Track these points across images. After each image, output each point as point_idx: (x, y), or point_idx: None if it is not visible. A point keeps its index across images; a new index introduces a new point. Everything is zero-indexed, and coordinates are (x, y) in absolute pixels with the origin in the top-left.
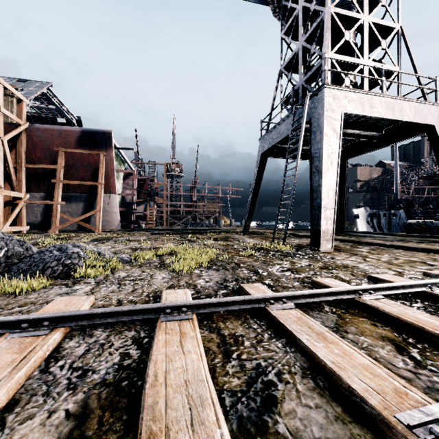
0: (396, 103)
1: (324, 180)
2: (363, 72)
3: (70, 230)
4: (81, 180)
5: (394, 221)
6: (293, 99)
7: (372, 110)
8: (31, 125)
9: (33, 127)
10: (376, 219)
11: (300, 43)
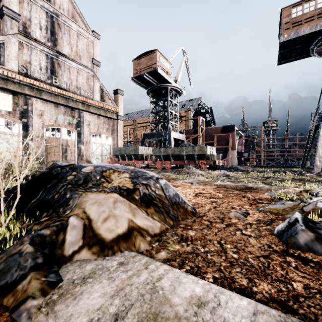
0: None
1: (318, 147)
2: None
3: None
4: (222, 145)
5: None
6: (318, 110)
7: None
8: (206, 128)
9: (206, 128)
10: None
11: None
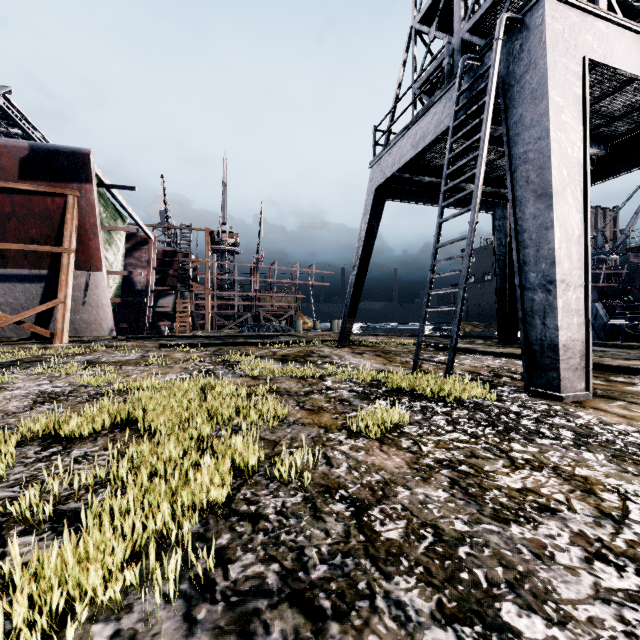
0: None
1: (557, 212)
2: (596, 4)
3: (12, 338)
4: (30, 244)
5: None
6: (449, 61)
7: None
8: None
9: None
10: None
11: None
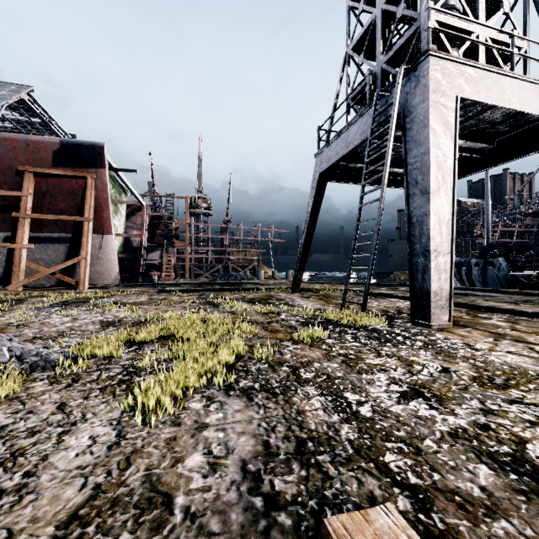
0: (534, 90)
1: (432, 205)
2: (477, 45)
3: (45, 285)
4: (60, 214)
5: (490, 273)
6: (370, 87)
7: (501, 98)
8: None
9: None
10: (466, 270)
11: (379, 6)
